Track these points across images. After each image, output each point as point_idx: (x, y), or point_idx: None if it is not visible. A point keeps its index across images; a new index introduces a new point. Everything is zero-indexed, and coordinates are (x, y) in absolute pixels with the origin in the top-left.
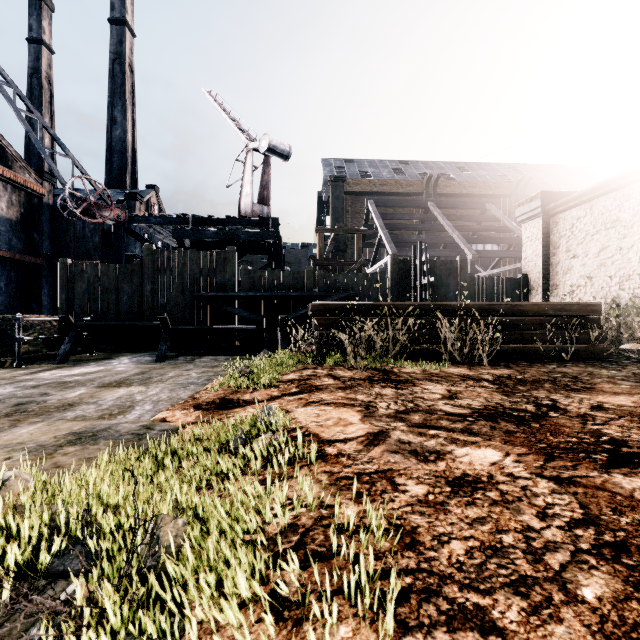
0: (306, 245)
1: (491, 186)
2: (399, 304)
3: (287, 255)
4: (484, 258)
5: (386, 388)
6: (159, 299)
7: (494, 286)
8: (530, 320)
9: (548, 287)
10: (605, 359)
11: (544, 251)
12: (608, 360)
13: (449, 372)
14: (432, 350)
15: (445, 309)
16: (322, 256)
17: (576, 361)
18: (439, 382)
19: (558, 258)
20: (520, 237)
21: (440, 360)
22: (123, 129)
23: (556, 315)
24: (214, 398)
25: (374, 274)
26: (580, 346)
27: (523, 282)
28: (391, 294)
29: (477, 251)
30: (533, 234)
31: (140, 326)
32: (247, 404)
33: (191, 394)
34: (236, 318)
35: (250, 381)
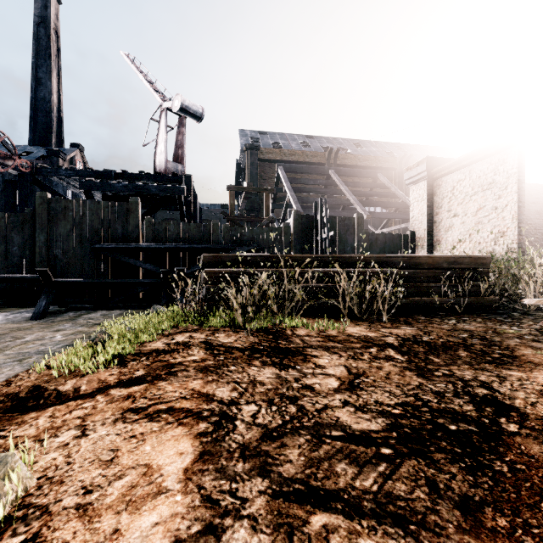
0: (225, 205)
1: (380, 160)
2: (297, 256)
3: (208, 214)
4: (375, 220)
5: (267, 367)
6: (54, 250)
7: (386, 241)
8: (426, 273)
9: (432, 243)
10: (494, 311)
11: (429, 210)
12: (498, 312)
13: (348, 333)
14: (330, 305)
15: (344, 261)
16: (233, 212)
17: (470, 314)
18: (336, 352)
19: (441, 217)
20: (404, 202)
21: (339, 315)
22: (48, 90)
23: (449, 268)
24: (26, 386)
25: (278, 228)
26: (472, 298)
27: (411, 238)
28: (294, 248)
29: (370, 212)
30: (419, 195)
31: (15, 279)
32: (55, 402)
33: (16, 373)
34: (140, 270)
35: (82, 360)
